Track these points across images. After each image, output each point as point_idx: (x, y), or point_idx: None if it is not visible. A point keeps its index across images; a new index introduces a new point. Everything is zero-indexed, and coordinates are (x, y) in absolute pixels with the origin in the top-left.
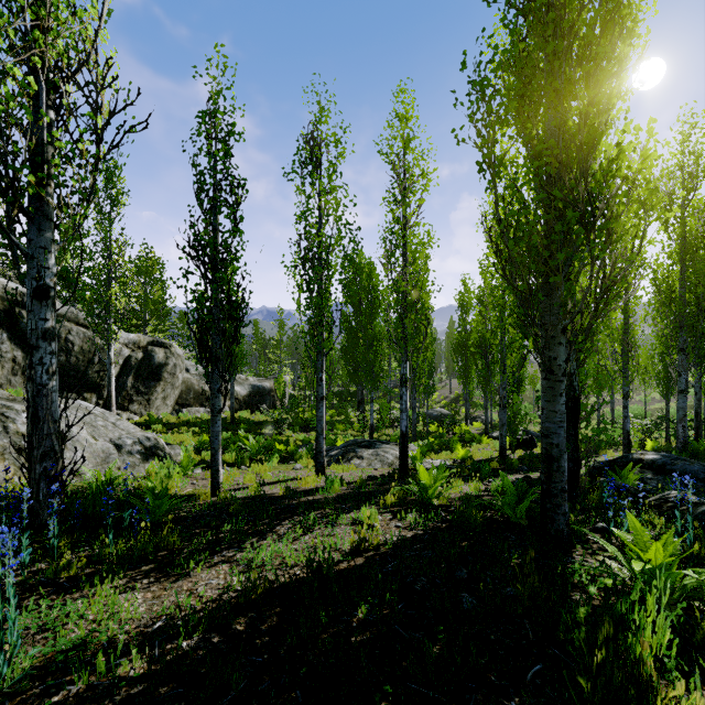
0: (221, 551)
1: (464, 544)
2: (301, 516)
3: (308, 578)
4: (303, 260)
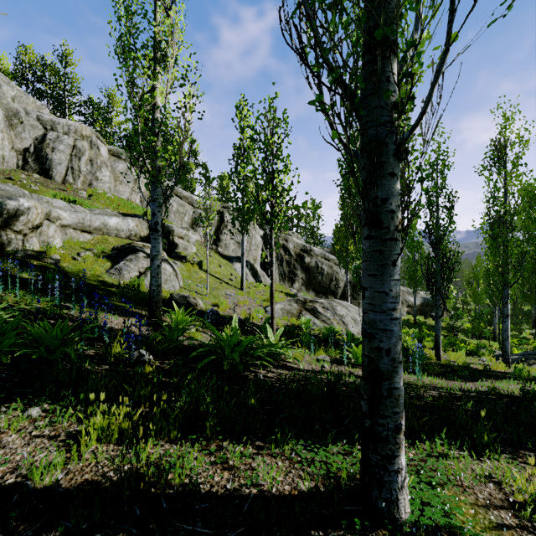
0: (463, 379)
1: None
2: (502, 379)
3: (522, 394)
4: (491, 225)
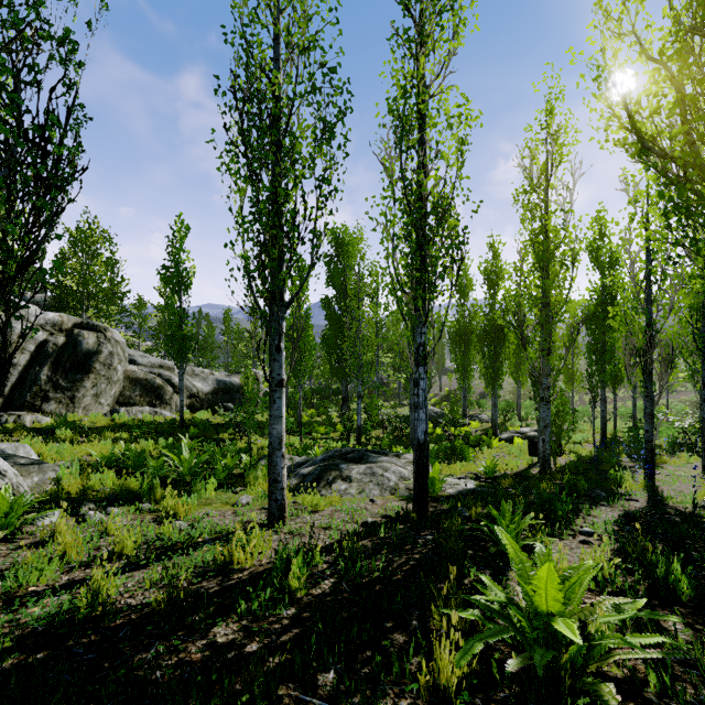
0: None
1: None
2: None
3: None
4: (241, 120)
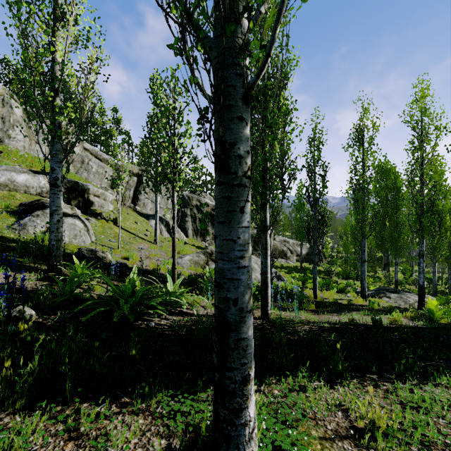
0: (332, 313)
1: (450, 333)
2: (360, 311)
3: (372, 323)
4: (354, 190)
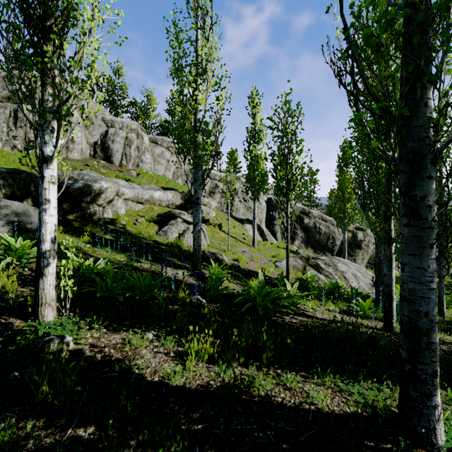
0: None
1: None
2: None
3: None
4: None
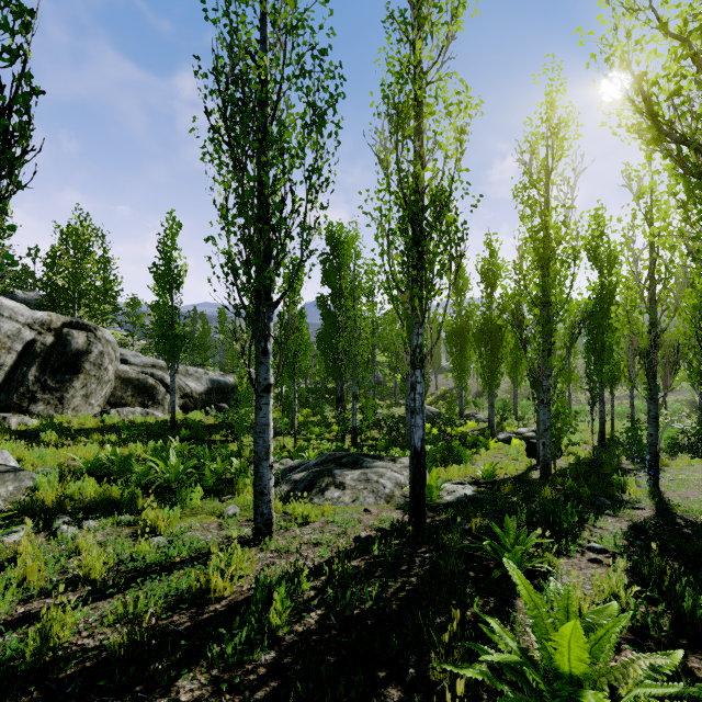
0: None
1: None
2: None
3: None
4: (223, 104)
